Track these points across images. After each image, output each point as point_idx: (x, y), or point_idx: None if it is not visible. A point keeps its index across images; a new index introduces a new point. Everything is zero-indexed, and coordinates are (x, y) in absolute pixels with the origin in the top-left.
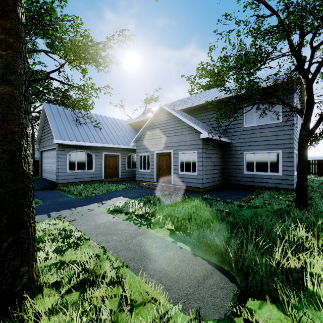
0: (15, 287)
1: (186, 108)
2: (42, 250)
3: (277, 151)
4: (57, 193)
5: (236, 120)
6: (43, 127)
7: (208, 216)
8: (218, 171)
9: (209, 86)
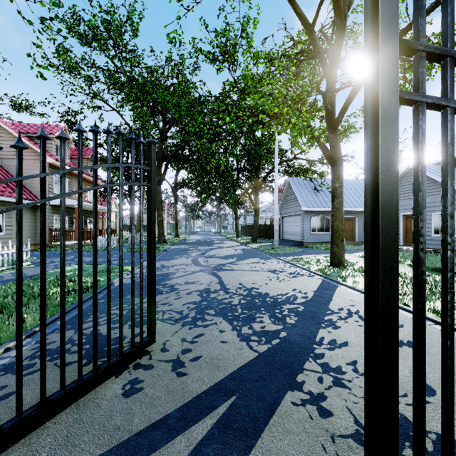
0: (342, 259)
1: None
2: None
3: None
4: (307, 248)
5: None
6: (285, 197)
7: None
8: None
9: None
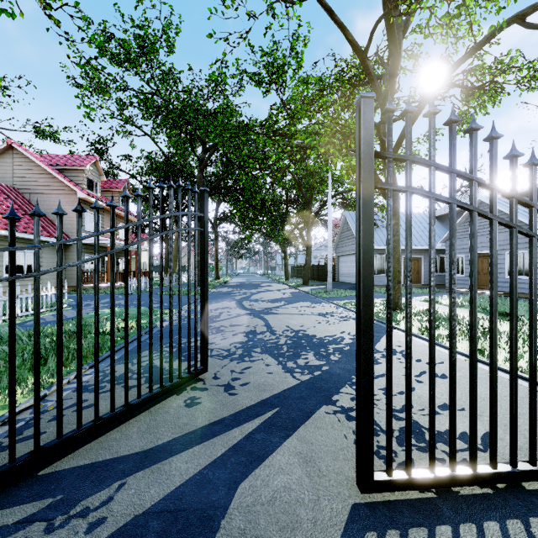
0: (398, 302)
1: (526, 191)
2: None
3: None
4: None
5: None
6: (341, 234)
7: None
8: None
9: None
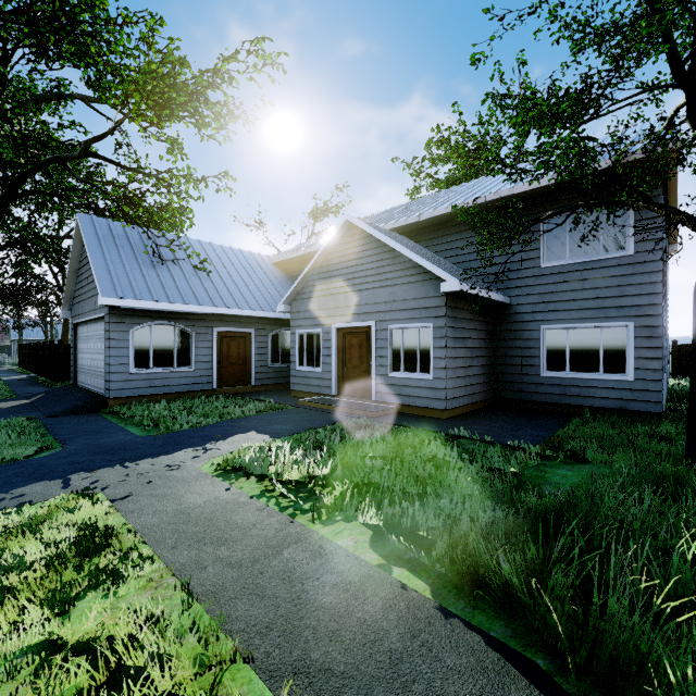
0: None
1: (406, 225)
2: (15, 595)
3: (623, 324)
4: (103, 421)
5: (524, 251)
6: (79, 270)
7: (470, 489)
8: (480, 371)
9: (453, 182)
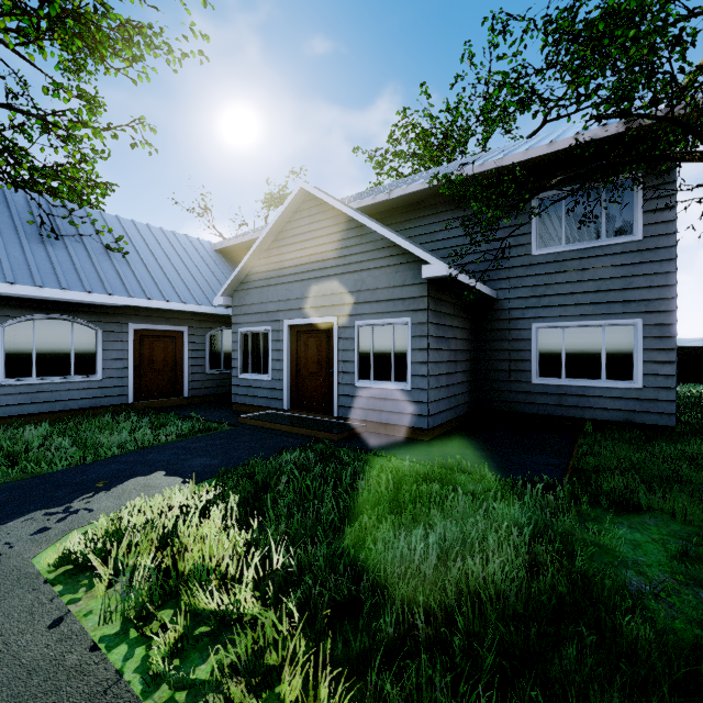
0: None
1: (374, 204)
2: None
3: (630, 321)
4: None
5: (512, 236)
6: None
7: (519, 607)
8: (464, 378)
9: None
